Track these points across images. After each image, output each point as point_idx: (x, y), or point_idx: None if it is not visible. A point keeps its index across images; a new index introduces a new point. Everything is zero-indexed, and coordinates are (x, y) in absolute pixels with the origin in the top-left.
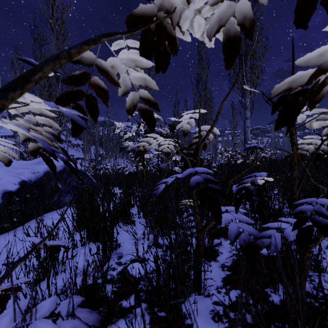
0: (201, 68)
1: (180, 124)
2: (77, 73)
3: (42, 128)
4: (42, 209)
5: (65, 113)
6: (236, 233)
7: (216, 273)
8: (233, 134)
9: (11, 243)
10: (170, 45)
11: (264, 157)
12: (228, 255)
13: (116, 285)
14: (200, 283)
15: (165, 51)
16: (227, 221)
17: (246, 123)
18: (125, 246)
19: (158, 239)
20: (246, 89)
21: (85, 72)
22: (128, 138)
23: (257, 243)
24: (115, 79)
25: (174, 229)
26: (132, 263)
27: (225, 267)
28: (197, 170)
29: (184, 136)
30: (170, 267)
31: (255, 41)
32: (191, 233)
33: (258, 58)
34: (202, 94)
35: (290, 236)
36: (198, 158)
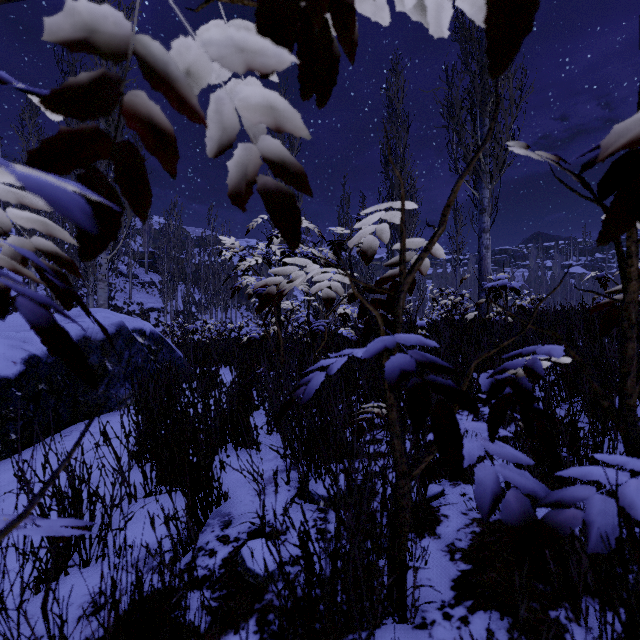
0: (394, 132)
1: (357, 235)
2: (82, 79)
3: (28, 241)
4: (71, 413)
5: (21, 177)
6: (493, 492)
7: (436, 566)
8: (457, 261)
9: (0, 487)
10: (340, 26)
11: (522, 307)
12: (462, 522)
13: (214, 594)
14: (404, 596)
15: (327, 41)
16: (470, 459)
17: (483, 240)
18: (238, 497)
19: (309, 483)
20: (483, 173)
21: (106, 76)
22: (248, 268)
23: (548, 520)
24: (192, 101)
25: (345, 473)
26: (253, 541)
27: (457, 553)
28: (400, 341)
29: (366, 261)
30: (337, 560)
31: (501, 77)
32: (384, 483)
33: (507, 110)
34: (395, 183)
35: (639, 507)
36: (400, 310)
